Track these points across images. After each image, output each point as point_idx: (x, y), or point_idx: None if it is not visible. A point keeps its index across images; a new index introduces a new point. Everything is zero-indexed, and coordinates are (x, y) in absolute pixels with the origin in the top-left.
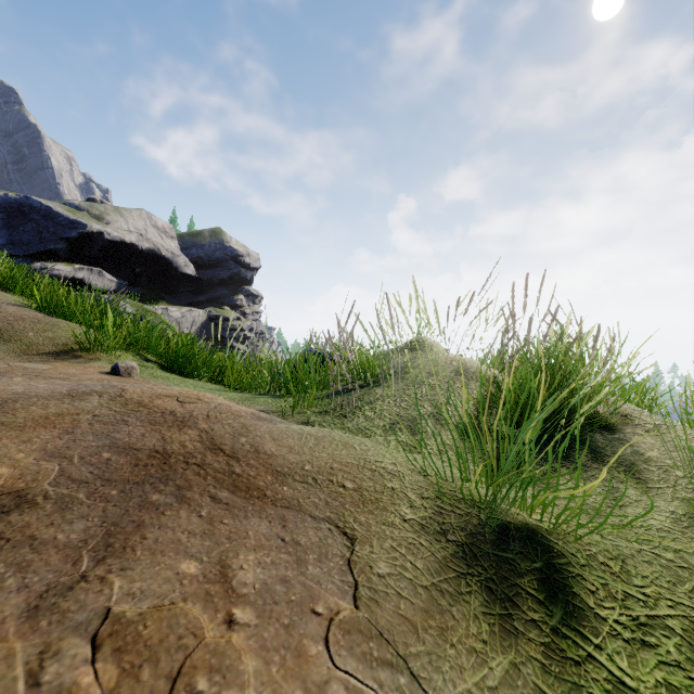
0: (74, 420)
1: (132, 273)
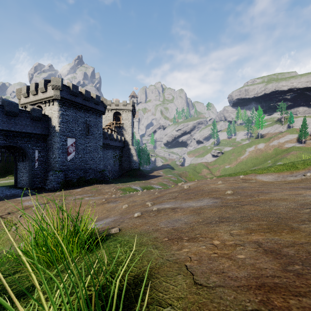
0: None
1: None
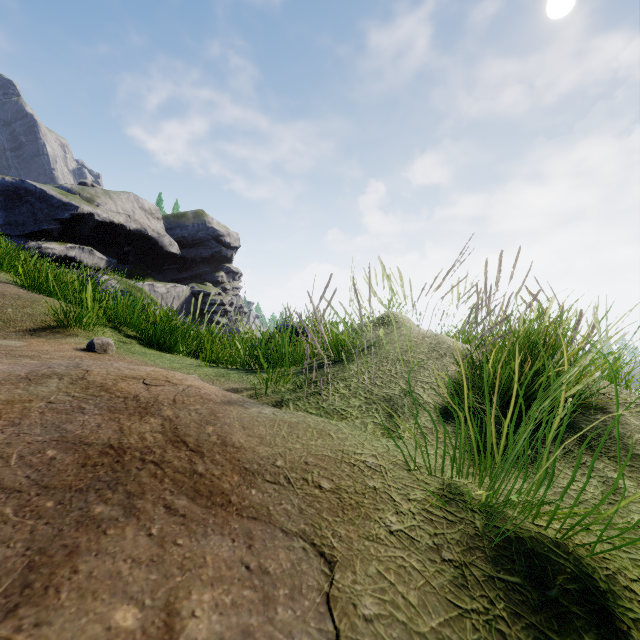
0: (24, 408)
1: (121, 252)
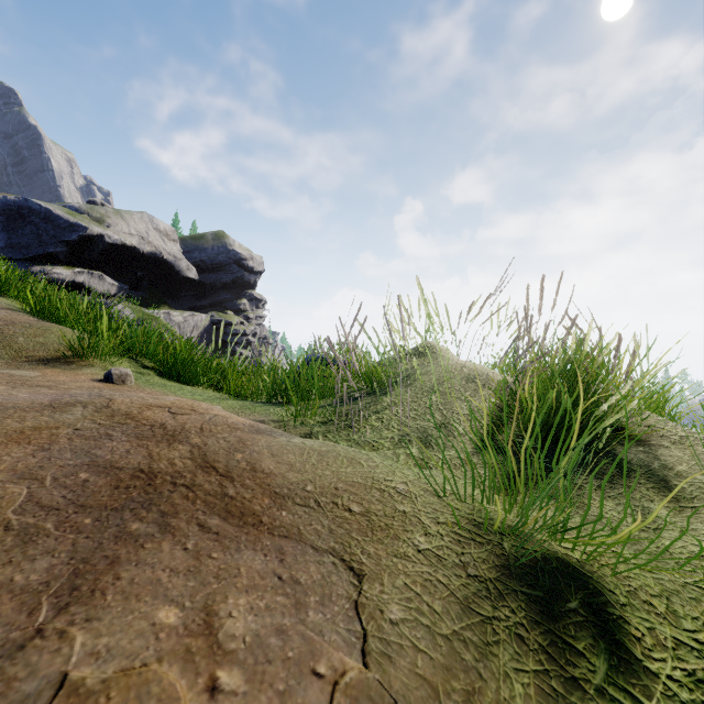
0: (52, 434)
1: (134, 277)
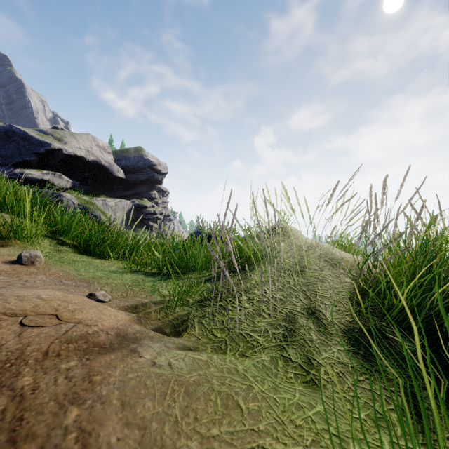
0: None
1: (82, 176)
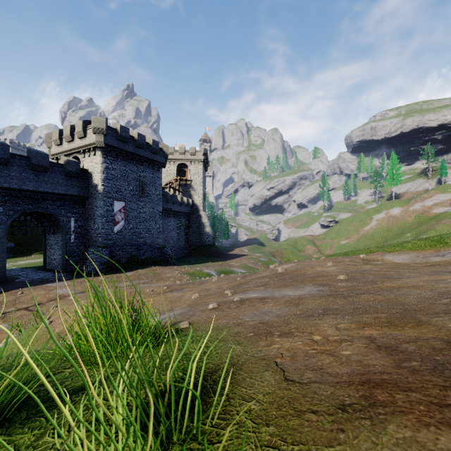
0: None
1: None
